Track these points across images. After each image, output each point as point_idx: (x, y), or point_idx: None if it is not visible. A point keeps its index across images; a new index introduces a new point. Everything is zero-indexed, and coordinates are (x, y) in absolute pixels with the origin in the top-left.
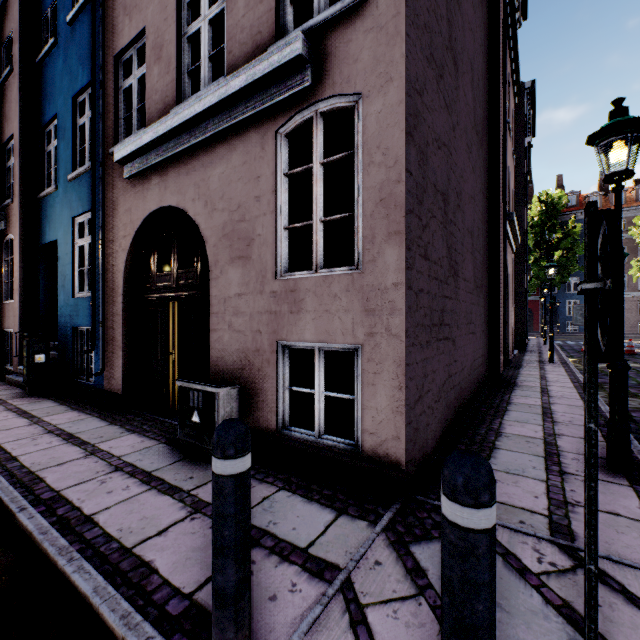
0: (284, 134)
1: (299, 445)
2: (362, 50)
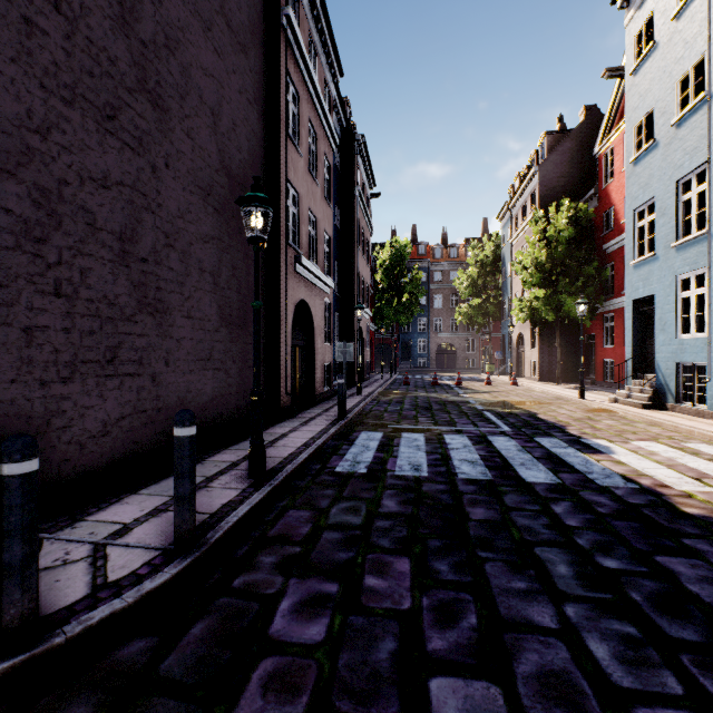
0: None
1: None
2: None
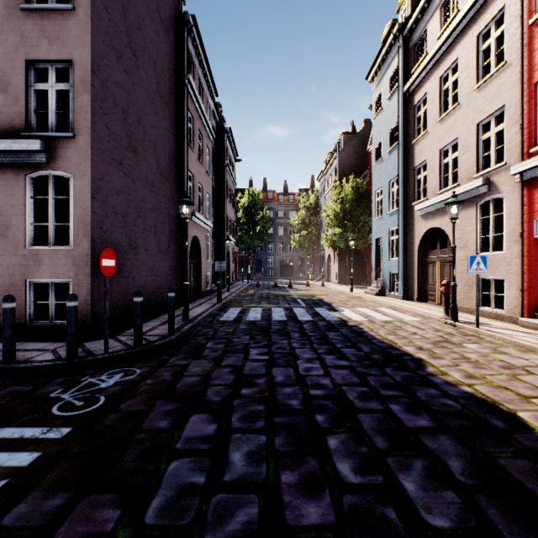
0: (31, 178)
1: (40, 327)
2: (73, 157)
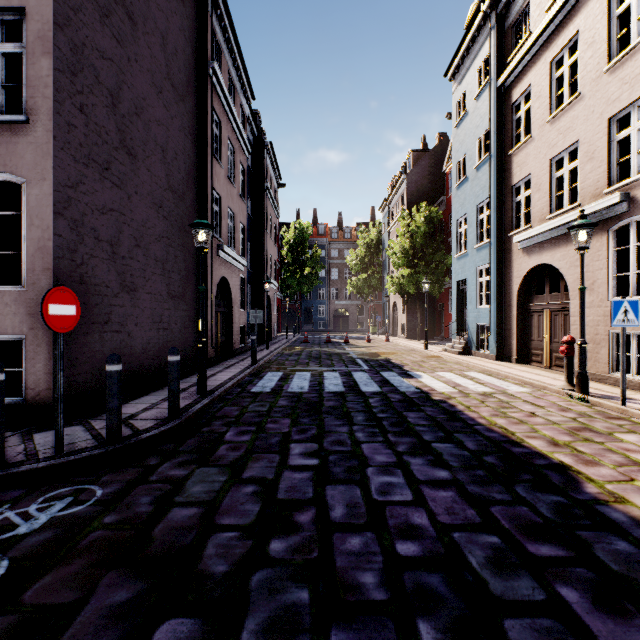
0: None
1: None
2: (27, 153)
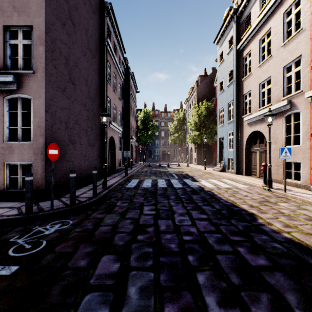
0: (7, 99)
1: (12, 192)
2: (33, 86)
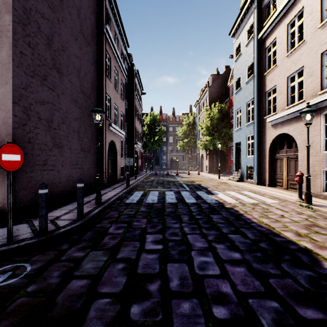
0: None
1: None
2: None
